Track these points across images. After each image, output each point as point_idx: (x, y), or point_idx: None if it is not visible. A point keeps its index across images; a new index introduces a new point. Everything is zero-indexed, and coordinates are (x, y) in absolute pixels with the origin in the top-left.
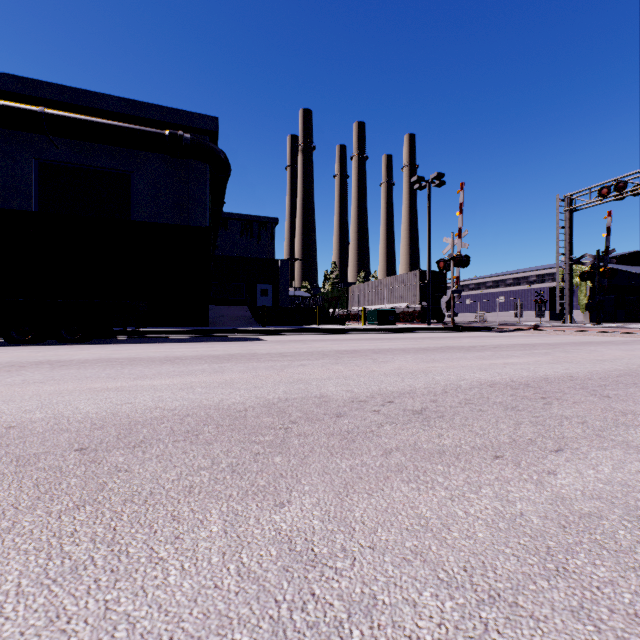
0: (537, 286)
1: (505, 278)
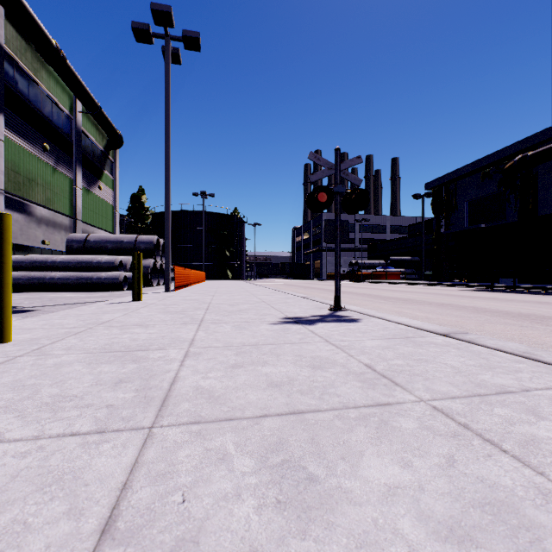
0: None
1: None
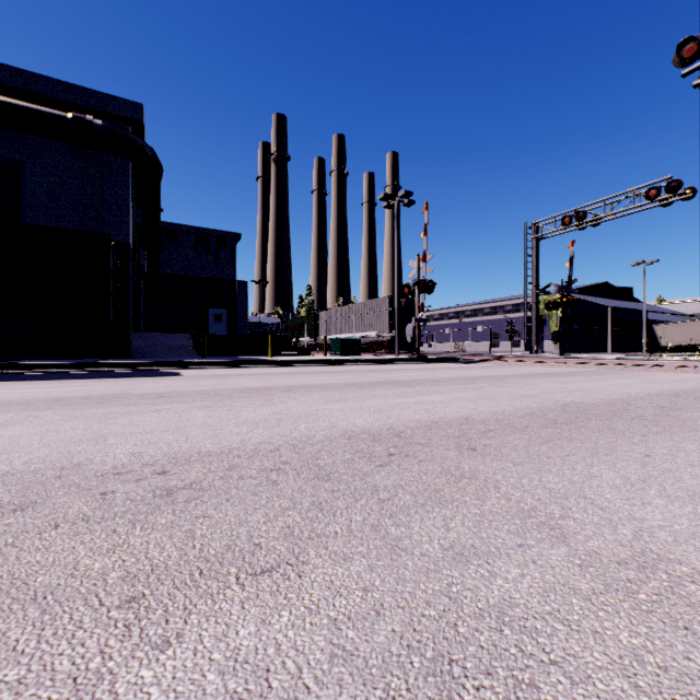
0: (513, 316)
1: (483, 307)
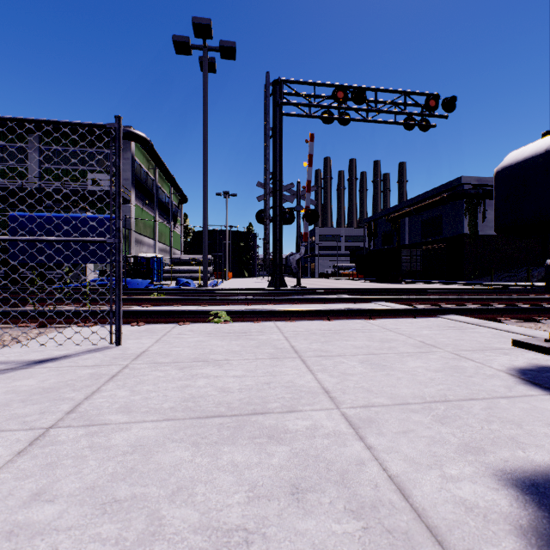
0: None
1: None
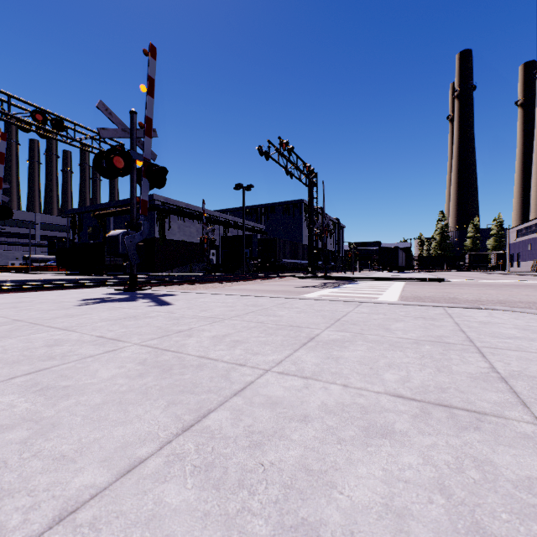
0: None
1: None
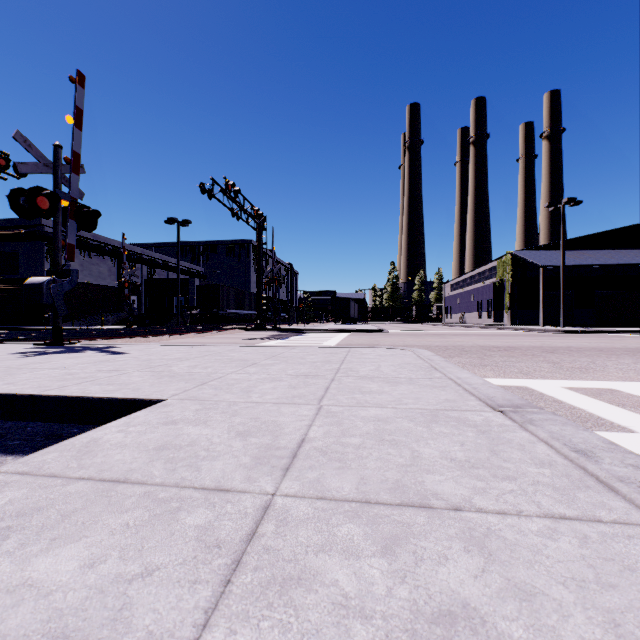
0: (487, 282)
1: (473, 274)
